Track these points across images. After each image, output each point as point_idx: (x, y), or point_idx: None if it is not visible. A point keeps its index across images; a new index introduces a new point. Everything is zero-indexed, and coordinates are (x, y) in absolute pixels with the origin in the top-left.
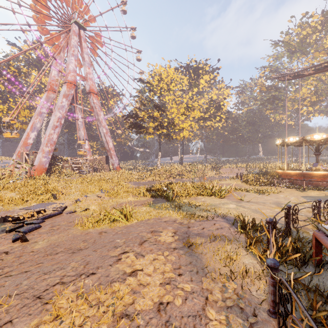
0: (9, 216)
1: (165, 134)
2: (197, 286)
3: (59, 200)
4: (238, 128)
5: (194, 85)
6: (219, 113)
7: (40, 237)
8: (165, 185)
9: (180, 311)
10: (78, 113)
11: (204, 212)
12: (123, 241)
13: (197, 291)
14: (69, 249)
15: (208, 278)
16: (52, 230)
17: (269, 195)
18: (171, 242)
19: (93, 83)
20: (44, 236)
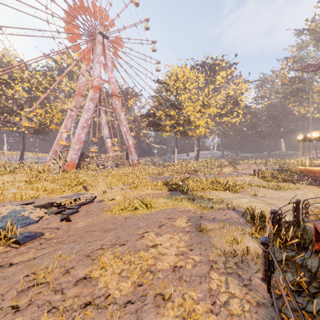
0: (55, 202)
1: (181, 131)
2: (204, 258)
3: (89, 191)
4: (257, 123)
5: (210, 82)
6: (236, 109)
7: (79, 218)
8: (181, 180)
9: (190, 272)
10: (102, 114)
11: (216, 204)
12: (145, 224)
13: (204, 261)
14: (103, 229)
15: (214, 253)
16: (87, 214)
17: (286, 191)
18: (185, 227)
19: (115, 86)
20: (82, 218)
